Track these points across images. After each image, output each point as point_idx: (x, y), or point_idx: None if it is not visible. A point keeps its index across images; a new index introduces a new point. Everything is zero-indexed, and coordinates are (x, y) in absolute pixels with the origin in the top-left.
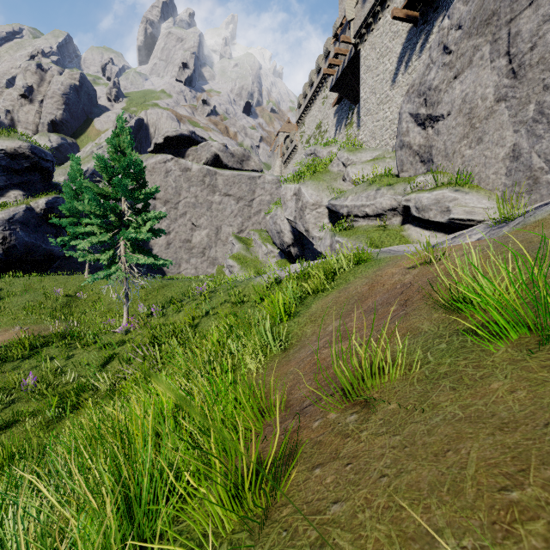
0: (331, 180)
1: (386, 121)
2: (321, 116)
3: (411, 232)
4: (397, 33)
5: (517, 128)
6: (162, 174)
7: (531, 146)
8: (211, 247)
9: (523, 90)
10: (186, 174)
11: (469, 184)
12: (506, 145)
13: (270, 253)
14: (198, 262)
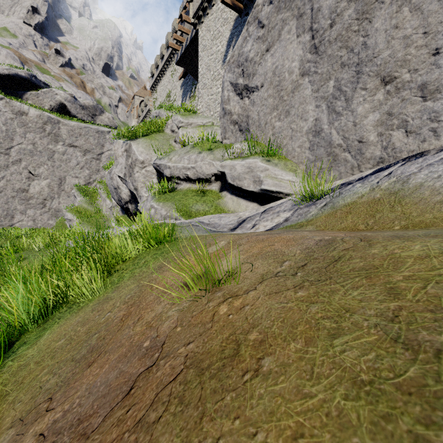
0: (163, 140)
1: (218, 96)
2: (171, 86)
3: (227, 200)
4: (227, 20)
5: (319, 103)
6: None
7: (331, 122)
8: (54, 198)
9: (324, 66)
10: (21, 118)
11: (279, 155)
12: (310, 119)
13: (114, 207)
14: (36, 213)
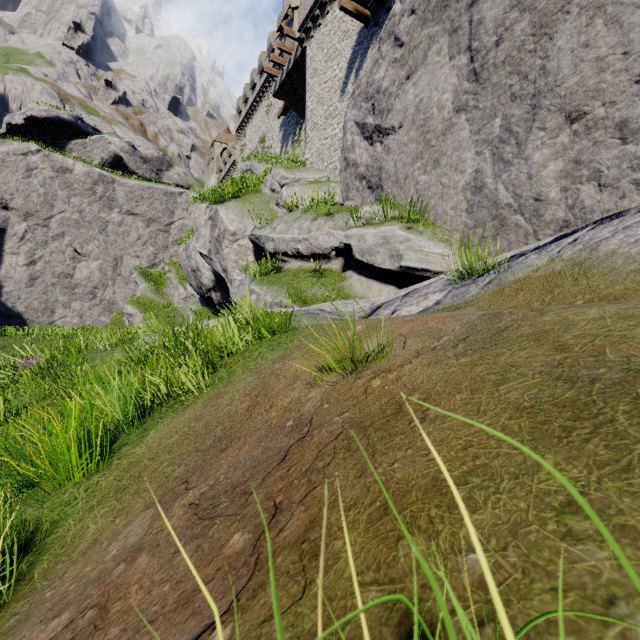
0: (261, 203)
1: (335, 140)
2: (265, 128)
3: (353, 282)
4: (347, 33)
5: (480, 149)
6: (20, 172)
7: (497, 174)
8: (107, 286)
9: (487, 98)
10: (64, 177)
11: (424, 220)
12: (467, 171)
13: (190, 298)
14: (84, 307)
